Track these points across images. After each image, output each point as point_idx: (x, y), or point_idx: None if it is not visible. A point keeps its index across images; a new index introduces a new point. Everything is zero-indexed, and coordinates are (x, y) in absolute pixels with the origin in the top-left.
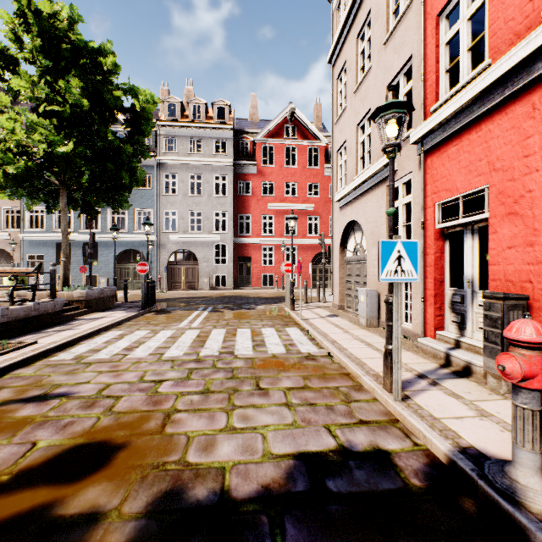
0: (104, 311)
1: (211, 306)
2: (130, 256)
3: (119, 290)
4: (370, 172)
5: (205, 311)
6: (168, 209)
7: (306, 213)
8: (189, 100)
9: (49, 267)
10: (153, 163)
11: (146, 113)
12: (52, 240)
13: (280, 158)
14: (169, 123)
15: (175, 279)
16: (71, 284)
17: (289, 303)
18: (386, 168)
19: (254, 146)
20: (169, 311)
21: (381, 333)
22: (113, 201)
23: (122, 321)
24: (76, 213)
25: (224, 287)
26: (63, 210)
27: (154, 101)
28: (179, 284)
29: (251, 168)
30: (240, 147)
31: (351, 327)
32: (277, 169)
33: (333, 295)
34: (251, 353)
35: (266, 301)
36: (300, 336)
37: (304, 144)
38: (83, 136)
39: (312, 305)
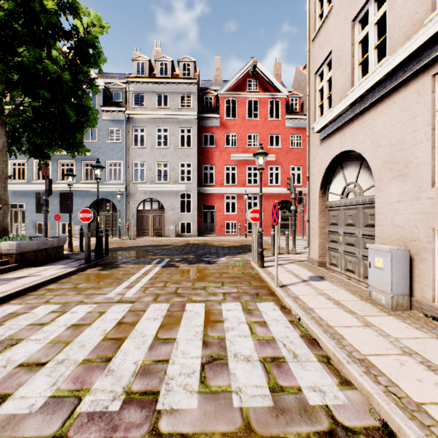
0: (42, 265)
1: (167, 258)
2: (102, 205)
3: (92, 237)
4: (394, 61)
5: (158, 265)
6: (137, 161)
7: (268, 163)
8: (156, 58)
9: (30, 215)
10: (123, 118)
11: (90, 38)
12: (32, 191)
13: (242, 111)
14: (138, 79)
15: (143, 226)
16: (49, 231)
17: (256, 257)
18: (436, 41)
19: (218, 101)
20: (118, 264)
21: (434, 329)
22: (67, 144)
23: (42, 283)
24: (53, 166)
25: (189, 234)
26: (0, 150)
27: (102, 26)
28: (147, 232)
29: (215, 121)
30: (204, 102)
31: (364, 308)
32: (239, 122)
33: (309, 248)
34: (192, 406)
35: (229, 250)
36: (285, 329)
37: (265, 97)
38: (3, 53)
39: (281, 258)
